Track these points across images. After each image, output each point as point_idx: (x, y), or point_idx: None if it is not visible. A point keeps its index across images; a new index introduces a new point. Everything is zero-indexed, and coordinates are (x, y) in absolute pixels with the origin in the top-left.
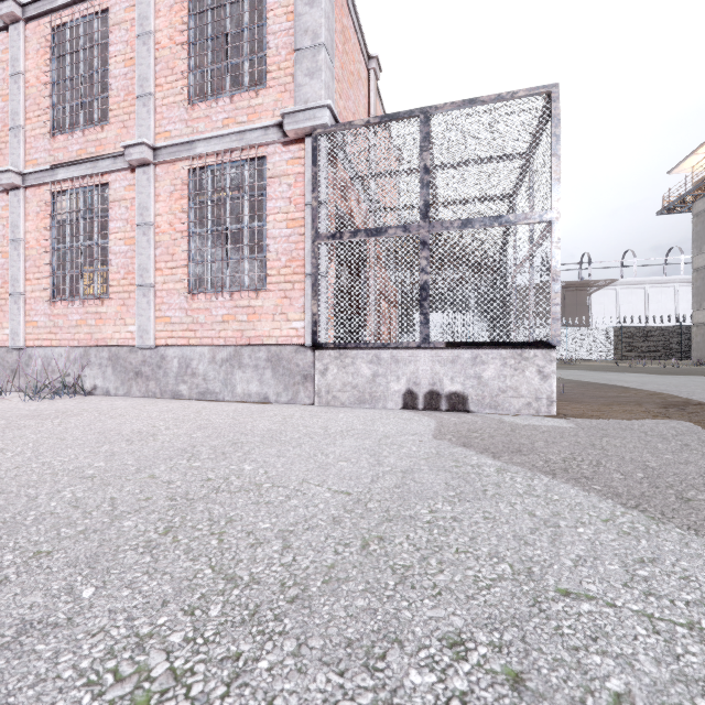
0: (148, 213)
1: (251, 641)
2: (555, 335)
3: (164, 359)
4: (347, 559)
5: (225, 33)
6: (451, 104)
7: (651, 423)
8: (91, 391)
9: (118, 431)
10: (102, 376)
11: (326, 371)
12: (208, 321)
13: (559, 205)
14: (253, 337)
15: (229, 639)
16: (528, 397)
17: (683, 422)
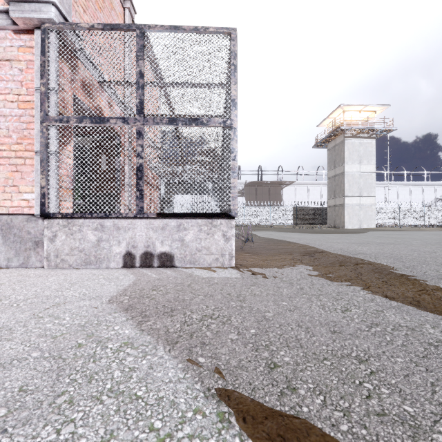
0: None
1: None
2: (234, 209)
3: None
4: None
5: None
6: (160, 26)
7: (289, 269)
8: None
9: None
10: None
11: (55, 238)
12: None
13: (236, 115)
14: None
15: None
16: (216, 254)
17: (308, 267)
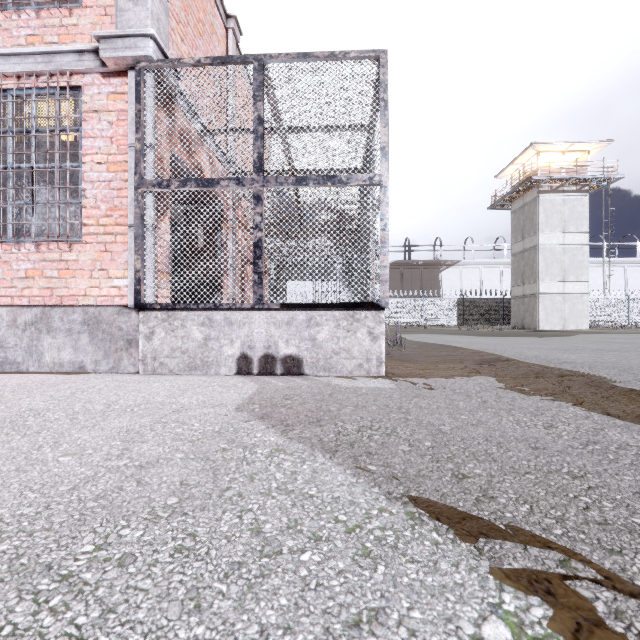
0: None
1: None
2: (384, 297)
3: None
4: None
5: None
6: (285, 54)
7: (463, 380)
8: None
9: None
10: None
11: (152, 335)
12: (7, 276)
13: (387, 169)
14: (66, 296)
15: None
16: (359, 358)
17: (490, 378)
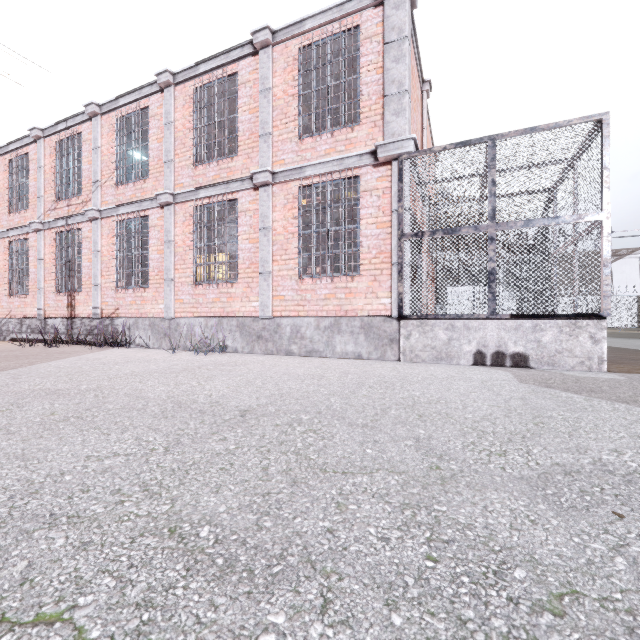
0: (268, 220)
1: (521, 446)
2: (605, 309)
3: (279, 326)
4: (532, 428)
5: (326, 85)
6: (514, 132)
7: None
8: (224, 349)
9: (295, 373)
10: (232, 338)
11: (410, 336)
12: (314, 298)
13: (608, 207)
14: (350, 310)
15: (510, 445)
16: (581, 357)
17: None
